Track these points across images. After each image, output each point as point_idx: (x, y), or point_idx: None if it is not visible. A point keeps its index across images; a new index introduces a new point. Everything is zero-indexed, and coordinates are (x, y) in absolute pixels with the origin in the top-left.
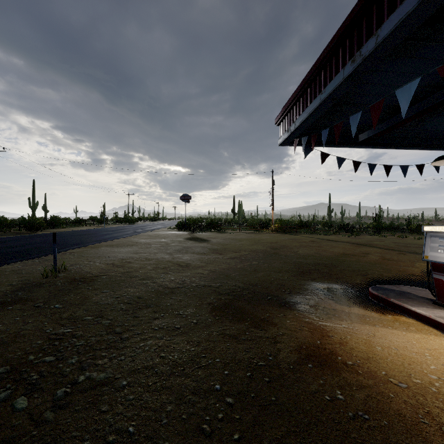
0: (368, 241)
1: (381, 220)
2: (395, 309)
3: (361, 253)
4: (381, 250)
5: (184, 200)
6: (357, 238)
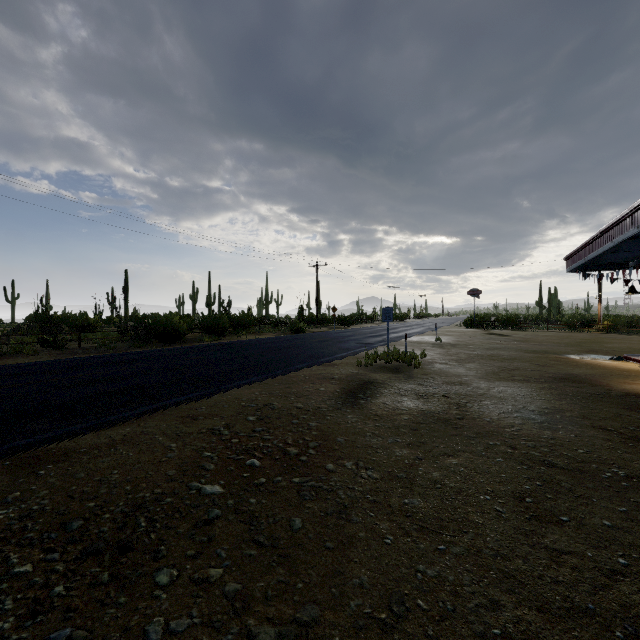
0: None
1: None
2: (628, 360)
3: None
4: None
5: (473, 295)
6: None
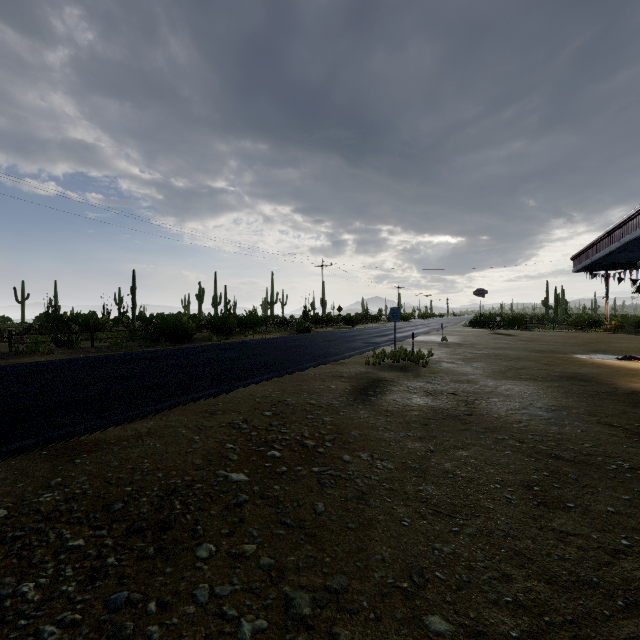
0: None
1: None
2: (635, 359)
3: None
4: None
5: (479, 295)
6: None
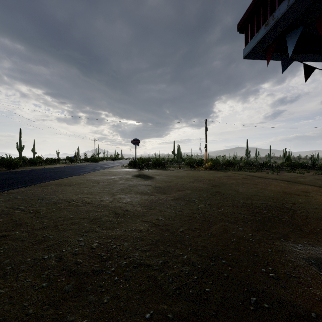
0: (292, 177)
1: (291, 160)
2: None
3: (300, 192)
4: (317, 187)
5: (135, 143)
6: (280, 175)
